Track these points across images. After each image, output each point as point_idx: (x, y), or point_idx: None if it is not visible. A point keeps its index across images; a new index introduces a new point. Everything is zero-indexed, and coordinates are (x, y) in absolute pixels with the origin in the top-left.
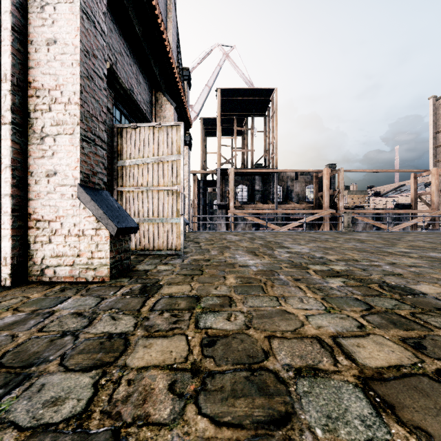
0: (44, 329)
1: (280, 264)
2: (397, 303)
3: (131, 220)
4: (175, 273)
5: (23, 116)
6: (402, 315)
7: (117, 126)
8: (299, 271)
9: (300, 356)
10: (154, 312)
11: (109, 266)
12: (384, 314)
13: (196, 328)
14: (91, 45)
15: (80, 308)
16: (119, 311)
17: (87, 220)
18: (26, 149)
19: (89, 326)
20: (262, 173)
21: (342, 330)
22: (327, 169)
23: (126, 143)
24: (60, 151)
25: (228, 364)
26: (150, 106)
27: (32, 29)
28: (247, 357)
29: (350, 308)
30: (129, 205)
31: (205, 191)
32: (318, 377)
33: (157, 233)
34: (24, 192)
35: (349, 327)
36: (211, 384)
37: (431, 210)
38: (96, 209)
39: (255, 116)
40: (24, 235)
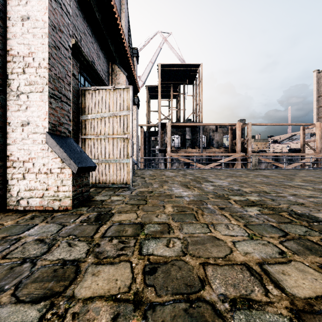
0: (7, 256)
1: (207, 195)
2: (307, 230)
3: (90, 160)
4: (125, 203)
5: (2, 77)
6: (314, 242)
7: (81, 88)
8: (222, 201)
9: (233, 285)
10: (105, 238)
11: (72, 197)
12: (299, 240)
13: (139, 254)
14: (58, 22)
15: (43, 235)
16: (75, 238)
17: (53, 161)
18: (5, 104)
19: (47, 253)
20: (191, 126)
21: (266, 256)
22: (239, 123)
23: (88, 102)
24: (32, 106)
25: (168, 294)
26: (108, 75)
27: (9, 8)
28: (184, 286)
29: (269, 234)
30: (90, 149)
31: (149, 139)
32: (253, 310)
33: (112, 171)
34: (3, 138)
35: (271, 254)
36: (152, 319)
37: (316, 153)
38: (61, 152)
39: (186, 84)
40: (3, 173)
